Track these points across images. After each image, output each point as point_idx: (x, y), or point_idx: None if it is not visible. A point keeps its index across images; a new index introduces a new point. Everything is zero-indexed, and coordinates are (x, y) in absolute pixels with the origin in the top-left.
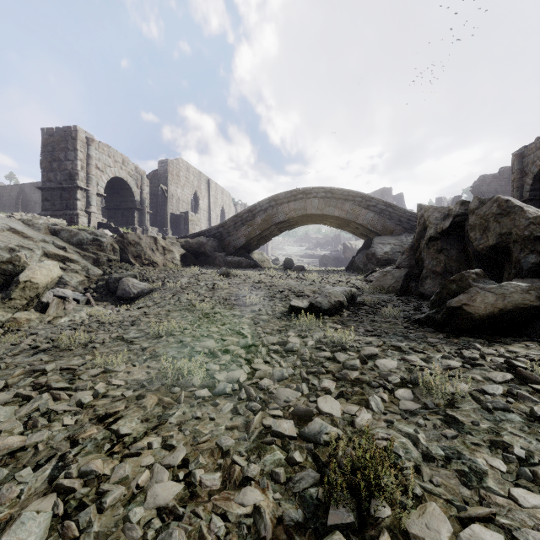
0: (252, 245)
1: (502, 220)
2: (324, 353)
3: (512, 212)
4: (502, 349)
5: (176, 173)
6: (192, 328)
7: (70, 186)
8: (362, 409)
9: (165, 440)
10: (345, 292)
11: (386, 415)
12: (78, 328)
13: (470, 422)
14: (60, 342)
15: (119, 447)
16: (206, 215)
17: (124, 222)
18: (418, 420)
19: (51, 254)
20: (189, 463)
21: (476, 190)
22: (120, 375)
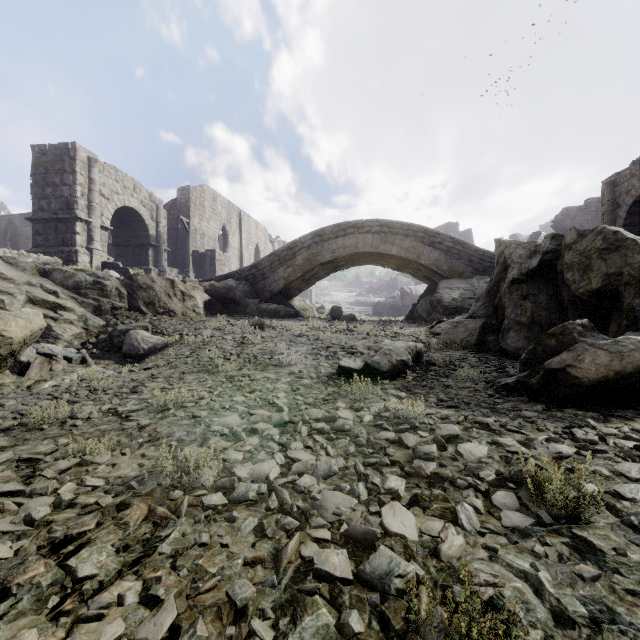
0: (292, 290)
1: (609, 257)
2: (386, 434)
3: (623, 246)
4: (626, 428)
5: (200, 203)
6: (211, 397)
7: (67, 216)
8: (448, 527)
9: (148, 587)
10: (409, 348)
11: (484, 537)
12: (60, 397)
13: (611, 548)
14: (28, 419)
15: (73, 602)
16: (237, 254)
17: (136, 261)
18: (533, 546)
19: (39, 300)
20: (180, 635)
21: (558, 225)
22: (100, 470)
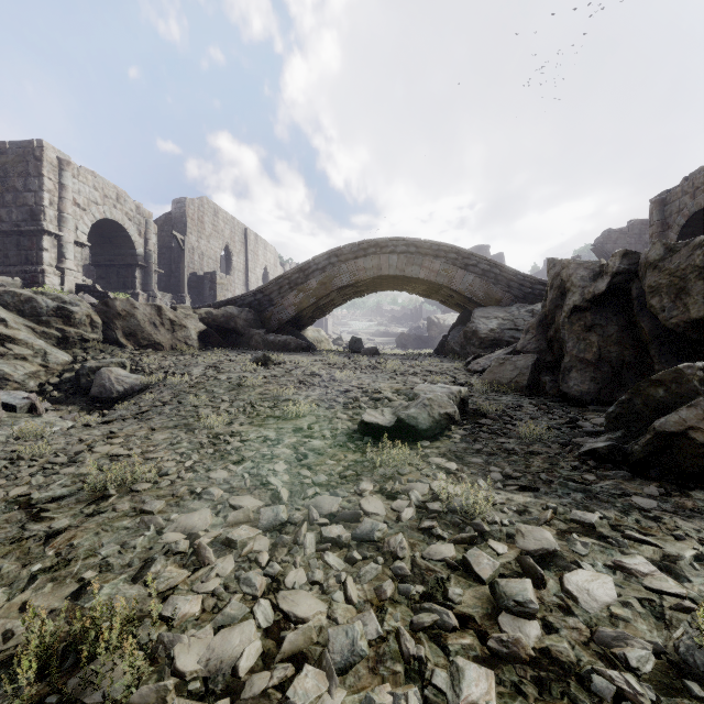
0: (305, 319)
1: None
2: (442, 550)
3: None
4: None
5: (199, 218)
6: (180, 471)
7: (32, 229)
8: None
9: None
10: (451, 395)
11: None
12: None
13: None
14: None
15: None
16: (242, 278)
17: (120, 284)
18: None
19: None
20: None
21: (599, 249)
22: None
